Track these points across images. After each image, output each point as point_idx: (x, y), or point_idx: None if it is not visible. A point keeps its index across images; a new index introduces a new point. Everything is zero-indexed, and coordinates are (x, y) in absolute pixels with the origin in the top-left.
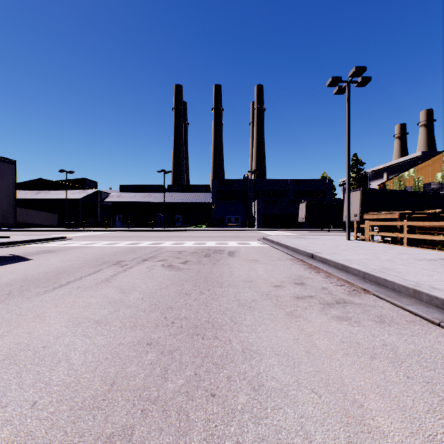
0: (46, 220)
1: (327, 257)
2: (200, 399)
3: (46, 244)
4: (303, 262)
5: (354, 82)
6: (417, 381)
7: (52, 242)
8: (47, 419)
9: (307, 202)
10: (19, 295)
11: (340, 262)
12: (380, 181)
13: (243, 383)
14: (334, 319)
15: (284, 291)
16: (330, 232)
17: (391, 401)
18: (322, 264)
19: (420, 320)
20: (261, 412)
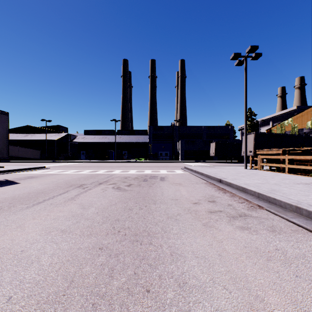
0: (31, 155)
1: (231, 181)
2: (138, 295)
3: (31, 172)
4: (214, 185)
5: (249, 56)
6: (304, 279)
7: (35, 170)
8: (18, 311)
9: (216, 142)
10: (8, 210)
11: (240, 185)
12: (267, 127)
13: (171, 281)
14: (238, 229)
15: (201, 207)
16: (232, 163)
17: (285, 296)
18: (227, 187)
19: (302, 230)
20: (185, 306)
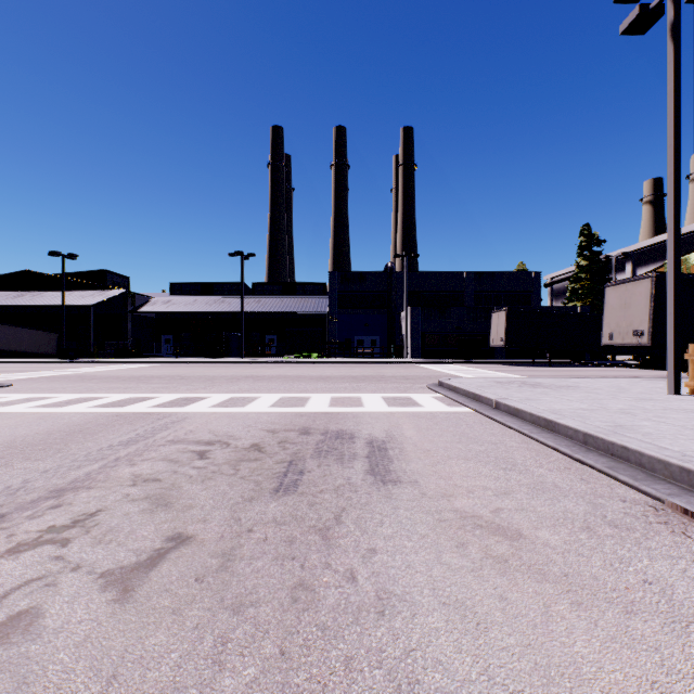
0: (32, 345)
1: None
2: None
3: None
4: None
5: None
6: None
7: None
8: None
9: (509, 309)
10: None
11: None
12: (619, 277)
13: None
14: None
15: None
16: (555, 367)
17: None
18: None
19: None
20: None
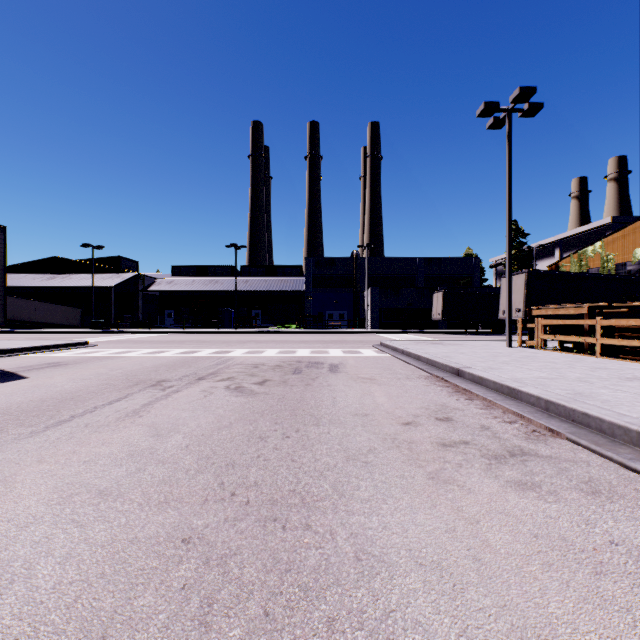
0: (63, 318)
1: (483, 374)
2: None
3: (57, 353)
4: (445, 382)
5: (517, 110)
6: None
7: (66, 350)
8: None
9: (445, 290)
10: None
11: (505, 383)
12: (550, 260)
13: (358, 637)
14: (512, 487)
15: (421, 433)
16: (479, 335)
17: None
18: (475, 386)
19: None
20: None
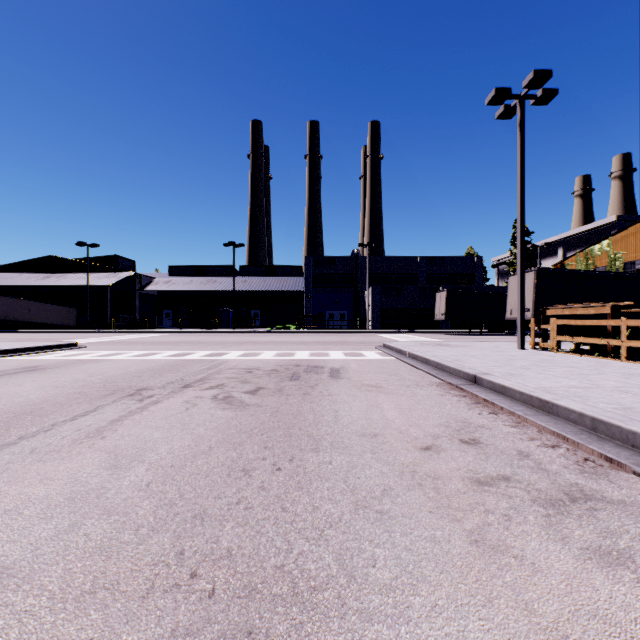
0: (58, 318)
1: (506, 382)
2: None
3: (40, 356)
4: (460, 391)
5: (530, 97)
6: None
7: (51, 352)
8: None
9: (448, 290)
10: None
11: (535, 395)
12: (553, 260)
13: None
14: (593, 560)
15: (446, 463)
16: (483, 336)
17: None
18: (497, 396)
19: None
20: None
